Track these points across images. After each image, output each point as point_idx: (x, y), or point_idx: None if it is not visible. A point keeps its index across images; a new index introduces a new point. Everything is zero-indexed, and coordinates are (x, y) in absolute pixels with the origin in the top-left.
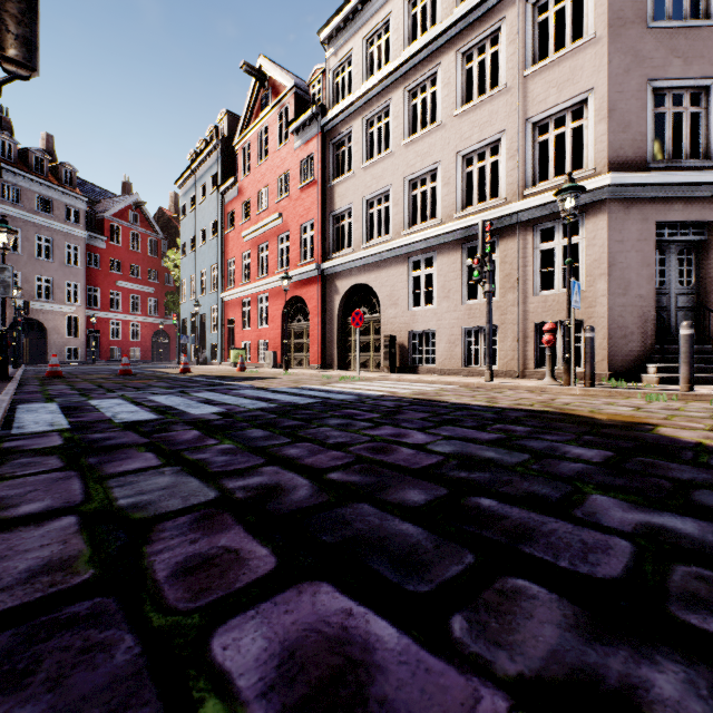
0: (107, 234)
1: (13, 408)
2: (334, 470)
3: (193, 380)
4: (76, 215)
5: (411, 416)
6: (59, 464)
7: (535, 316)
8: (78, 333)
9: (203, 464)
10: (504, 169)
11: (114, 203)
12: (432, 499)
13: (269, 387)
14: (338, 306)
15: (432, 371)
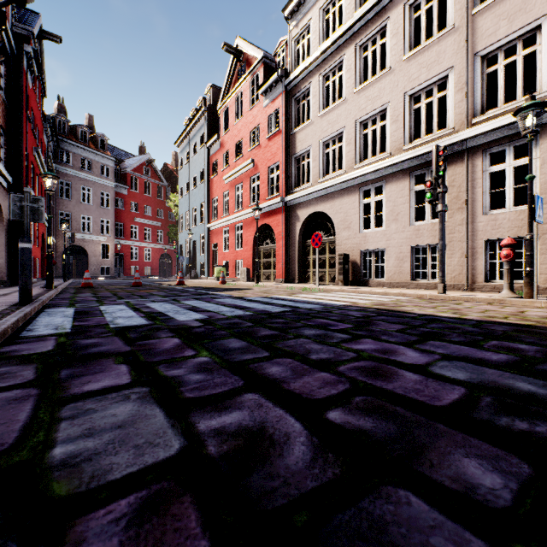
0: (128, 184)
1: (40, 311)
2: (331, 405)
3: (185, 290)
4: (107, 171)
5: (386, 327)
6: (30, 376)
7: (484, 234)
8: (109, 256)
9: (174, 384)
10: (451, 102)
11: (133, 161)
12: (519, 488)
13: (244, 296)
14: (298, 231)
15: (382, 284)
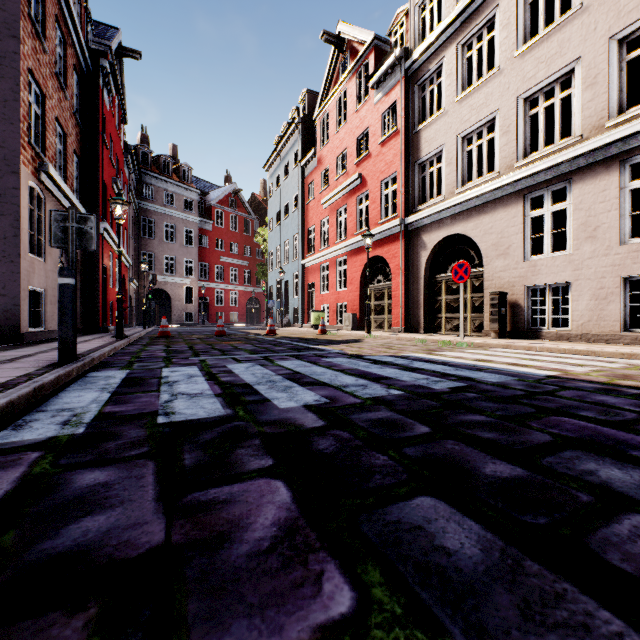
0: (213, 218)
1: (79, 377)
2: None
3: (278, 342)
4: (191, 205)
5: None
6: None
7: None
8: (193, 300)
9: None
10: None
11: (218, 193)
12: None
13: (362, 354)
14: (424, 263)
15: (565, 337)
